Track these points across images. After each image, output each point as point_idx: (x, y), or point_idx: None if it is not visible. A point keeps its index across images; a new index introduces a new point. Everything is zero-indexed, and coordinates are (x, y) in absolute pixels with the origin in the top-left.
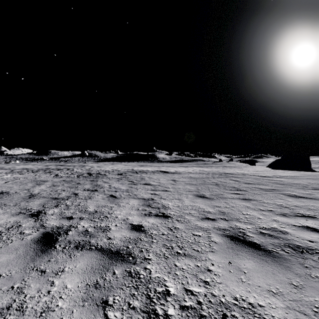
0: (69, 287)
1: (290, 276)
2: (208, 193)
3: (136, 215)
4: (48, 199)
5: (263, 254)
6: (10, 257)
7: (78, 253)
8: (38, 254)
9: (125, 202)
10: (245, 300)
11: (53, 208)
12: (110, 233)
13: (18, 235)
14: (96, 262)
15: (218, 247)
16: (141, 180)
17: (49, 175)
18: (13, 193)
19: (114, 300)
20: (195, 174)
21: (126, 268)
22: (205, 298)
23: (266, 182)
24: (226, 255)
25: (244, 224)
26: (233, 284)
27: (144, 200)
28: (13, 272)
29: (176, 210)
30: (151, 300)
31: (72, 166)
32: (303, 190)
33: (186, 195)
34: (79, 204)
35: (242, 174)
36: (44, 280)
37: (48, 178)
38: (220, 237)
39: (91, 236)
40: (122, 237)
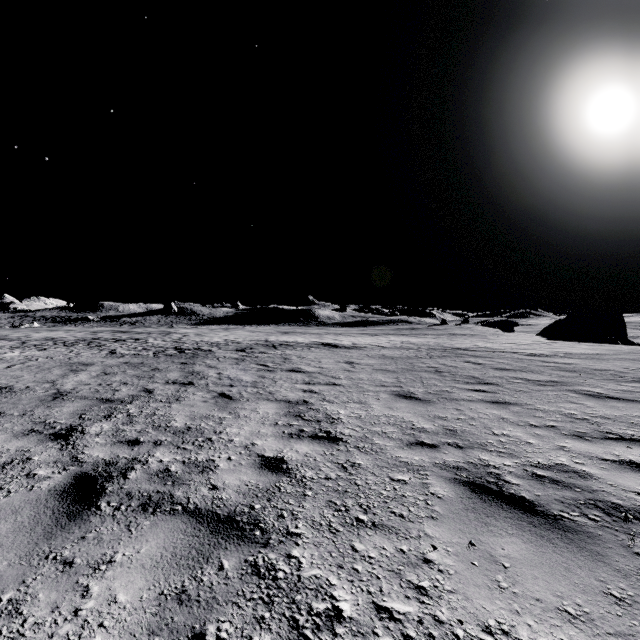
0: (122, 600)
1: (605, 575)
2: (421, 389)
3: (271, 435)
4: (91, 401)
5: (542, 524)
6: (1, 530)
7: (145, 520)
8: (61, 524)
9: (249, 408)
10: (509, 634)
11: (101, 421)
12: (216, 475)
13: (23, 480)
14: (183, 542)
15: (445, 509)
16: (283, 362)
17: (98, 352)
18: (22, 388)
19: (218, 632)
20: (393, 349)
21: (247, 556)
22: (419, 629)
23: (539, 367)
24: (462, 526)
25: (498, 455)
26: (481, 594)
27: (289, 404)
28: (3, 564)
29: (354, 425)
30: (301, 633)
31: (144, 334)
32: (616, 383)
33: (376, 394)
34: (154, 413)
35: (488, 350)
36: (68, 583)
37: (95, 358)
38: (447, 484)
39: (177, 482)
40: (242, 485)
